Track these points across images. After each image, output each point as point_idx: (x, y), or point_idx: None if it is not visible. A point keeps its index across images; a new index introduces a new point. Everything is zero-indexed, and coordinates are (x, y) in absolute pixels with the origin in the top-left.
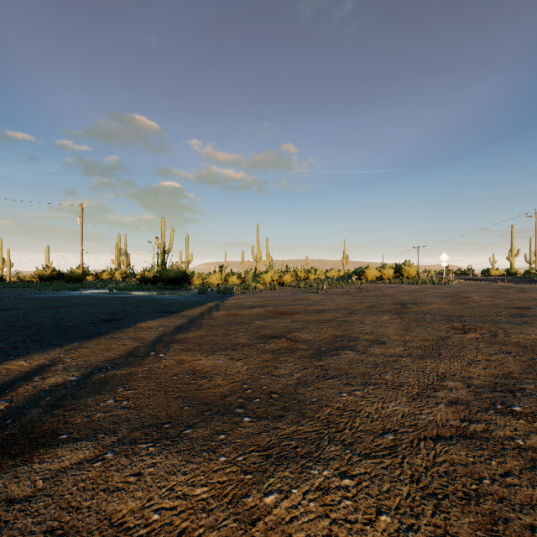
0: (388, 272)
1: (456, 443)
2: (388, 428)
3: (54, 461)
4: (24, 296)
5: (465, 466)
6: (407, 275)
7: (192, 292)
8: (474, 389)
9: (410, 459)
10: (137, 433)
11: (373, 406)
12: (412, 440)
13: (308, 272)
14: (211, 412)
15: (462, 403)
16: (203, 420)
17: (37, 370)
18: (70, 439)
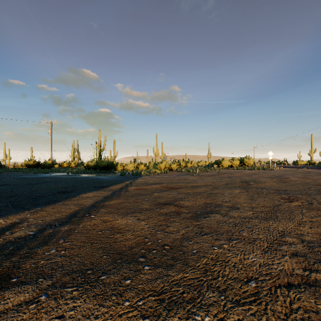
0: (235, 162)
1: (304, 291)
2: (251, 276)
3: (1, 303)
4: (15, 177)
5: (316, 314)
6: (247, 164)
7: (116, 174)
8: (307, 244)
9: (272, 306)
10: (67, 278)
11: (237, 257)
12: (270, 288)
13: (187, 162)
14: (121, 260)
15: (301, 255)
16: (115, 267)
17: (9, 226)
18: (18, 282)
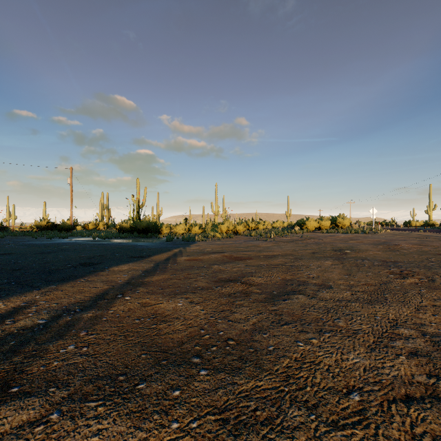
0: (325, 223)
1: (430, 407)
2: (352, 385)
3: None
4: (22, 243)
5: None
6: (341, 226)
7: (161, 240)
8: (430, 338)
9: (385, 430)
10: (89, 386)
11: (332, 357)
12: (381, 403)
13: (258, 223)
14: (167, 361)
15: (423, 354)
16: (158, 372)
17: (11, 312)
18: (20, 393)
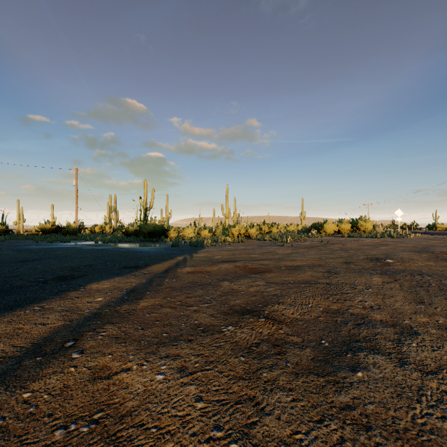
0: (345, 226)
1: None
2: None
3: None
4: (16, 248)
5: None
6: (363, 229)
7: (167, 244)
8: None
9: None
10: None
11: None
12: None
13: (271, 226)
14: None
15: None
16: None
17: None
18: None
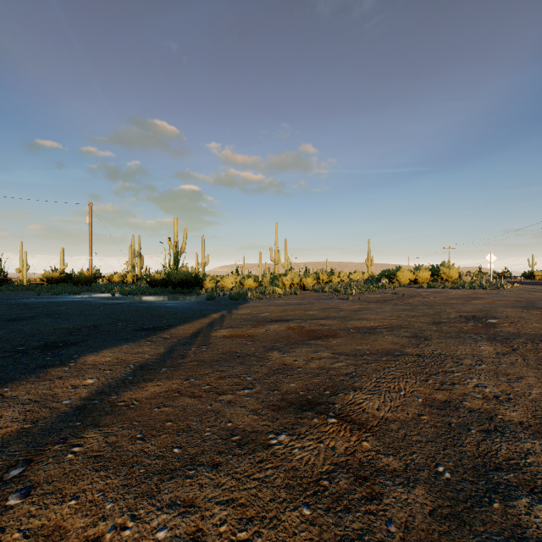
0: (423, 274)
1: None
2: None
3: None
4: (10, 302)
5: None
6: (447, 278)
7: (202, 297)
8: None
9: None
10: None
11: None
12: None
13: (331, 274)
14: None
15: None
16: None
17: None
18: None
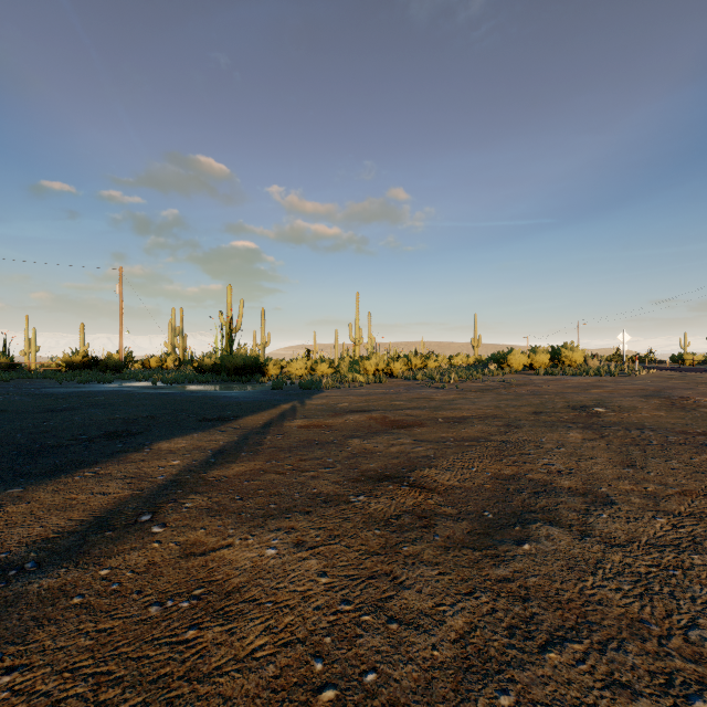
0: (541, 358)
1: None
2: None
3: None
4: (32, 391)
5: None
6: (569, 363)
7: (265, 386)
8: None
9: None
10: None
11: None
12: None
13: (426, 358)
14: None
15: None
16: None
17: None
18: None
